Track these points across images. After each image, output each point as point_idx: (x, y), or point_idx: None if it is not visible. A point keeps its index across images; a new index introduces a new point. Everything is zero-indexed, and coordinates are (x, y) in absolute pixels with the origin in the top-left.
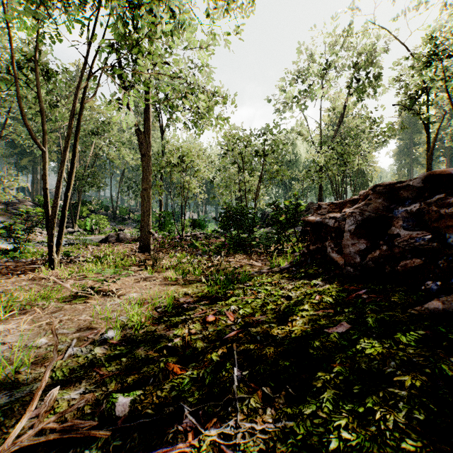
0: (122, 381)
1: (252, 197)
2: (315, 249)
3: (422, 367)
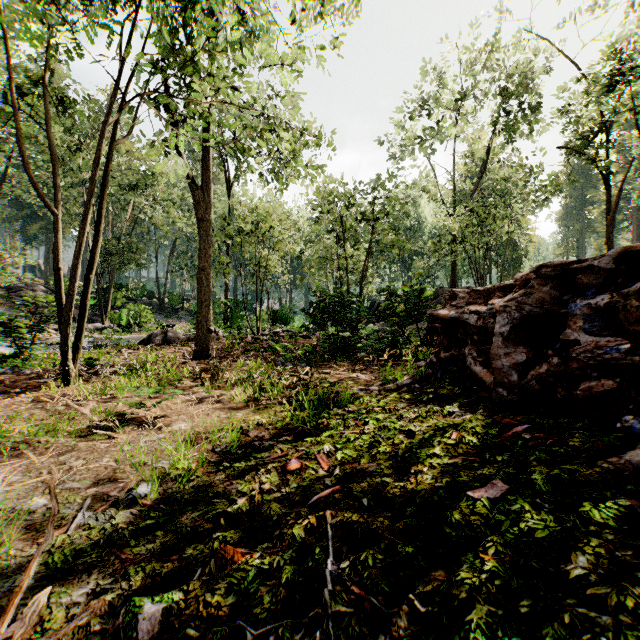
0: (154, 574)
1: (356, 278)
2: (448, 357)
3: (631, 569)
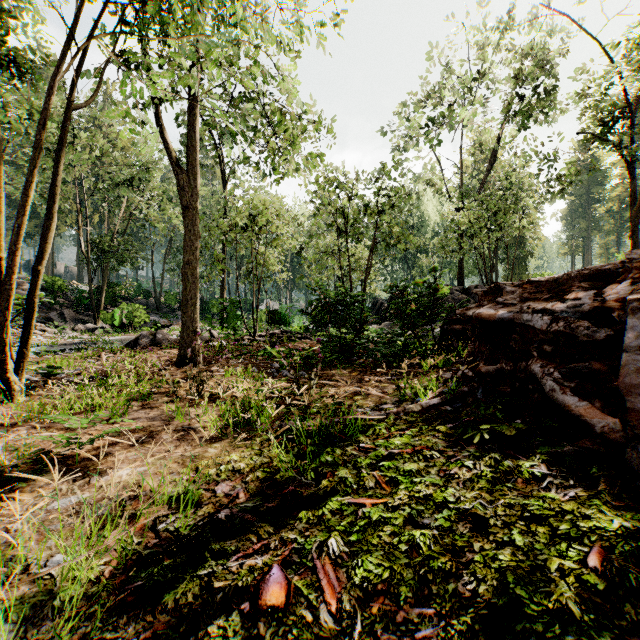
0: None
1: (359, 277)
2: (493, 372)
3: None
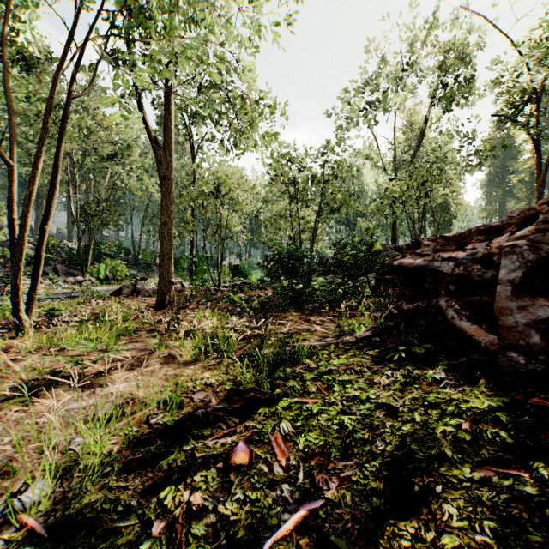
0: None
1: (307, 237)
2: (413, 309)
3: None
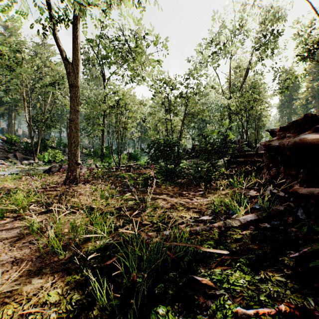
0: None
1: (176, 135)
2: None
3: None
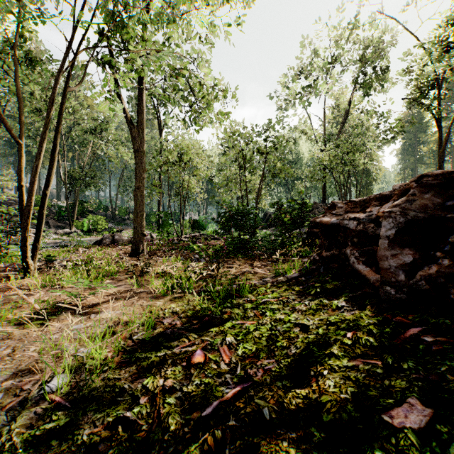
0: None
1: (253, 197)
2: (329, 256)
3: None
